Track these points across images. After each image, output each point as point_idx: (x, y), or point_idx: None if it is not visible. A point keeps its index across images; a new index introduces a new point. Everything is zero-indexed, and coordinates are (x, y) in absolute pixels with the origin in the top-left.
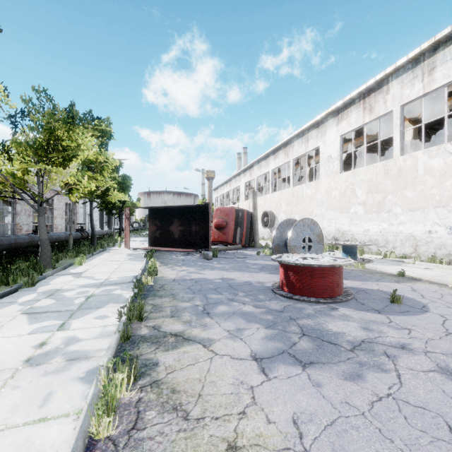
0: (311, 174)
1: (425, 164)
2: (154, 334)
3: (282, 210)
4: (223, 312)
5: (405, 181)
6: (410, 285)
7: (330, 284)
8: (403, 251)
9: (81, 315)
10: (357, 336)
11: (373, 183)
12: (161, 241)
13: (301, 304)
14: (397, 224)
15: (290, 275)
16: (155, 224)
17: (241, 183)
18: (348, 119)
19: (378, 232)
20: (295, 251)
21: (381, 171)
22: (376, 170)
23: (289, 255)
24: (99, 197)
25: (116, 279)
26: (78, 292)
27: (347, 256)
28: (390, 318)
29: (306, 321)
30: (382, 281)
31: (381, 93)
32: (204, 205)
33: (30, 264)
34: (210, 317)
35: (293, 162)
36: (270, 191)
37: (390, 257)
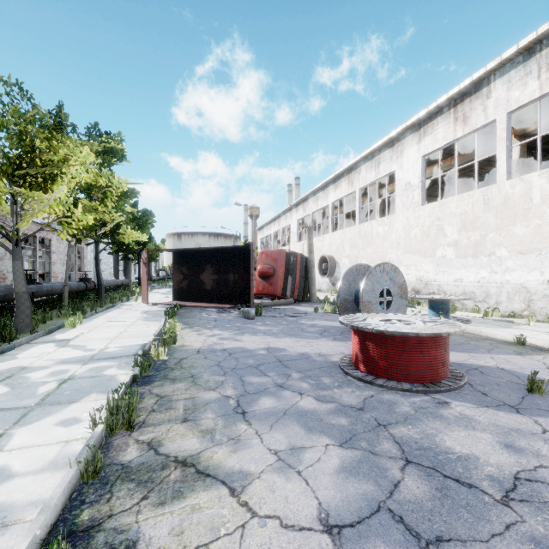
0: (381, 208)
1: (543, 190)
2: (146, 461)
3: (345, 254)
4: (268, 411)
5: (513, 213)
6: (541, 360)
7: (432, 362)
8: (511, 308)
9: (37, 417)
10: (502, 465)
11: (468, 218)
12: (189, 294)
13: (389, 395)
14: (502, 272)
15: (370, 347)
16: (182, 271)
17: (292, 220)
18: (433, 134)
19: (476, 282)
20: (370, 309)
21: (479, 202)
22: (473, 200)
23: (364, 315)
24: (107, 236)
25: (116, 349)
26: (51, 371)
27: (435, 314)
28: (540, 422)
29: (404, 430)
30: (497, 352)
31: (480, 98)
32: (244, 246)
33: (0, 327)
34: (246, 421)
35: (359, 192)
36: (330, 230)
37: (494, 316)
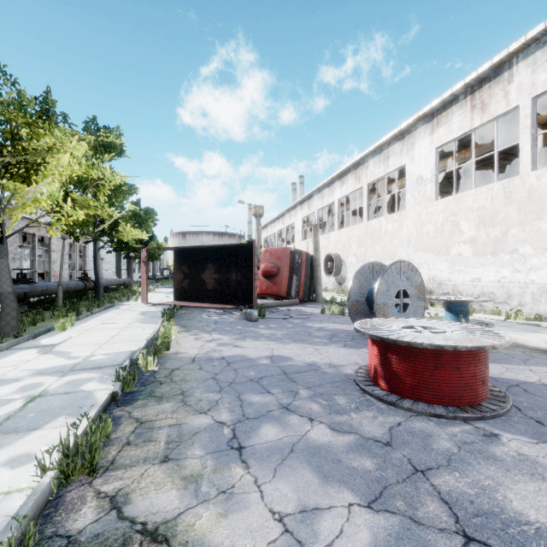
0: (390, 204)
1: None
2: (103, 531)
3: (352, 253)
4: (271, 446)
5: (539, 207)
6: None
7: (471, 380)
8: (536, 310)
9: None
10: None
11: (486, 213)
12: (190, 294)
13: (420, 422)
14: (526, 271)
15: (393, 360)
16: (182, 270)
17: (297, 218)
18: (448, 124)
19: (495, 282)
20: (385, 312)
21: (499, 195)
22: (492, 193)
23: (382, 321)
24: (105, 234)
25: (102, 357)
26: (22, 385)
27: (453, 316)
28: None
29: (451, 481)
30: (535, 364)
31: (500, 83)
32: (247, 244)
33: None
34: (242, 462)
35: (367, 188)
36: (336, 228)
37: (518, 318)
